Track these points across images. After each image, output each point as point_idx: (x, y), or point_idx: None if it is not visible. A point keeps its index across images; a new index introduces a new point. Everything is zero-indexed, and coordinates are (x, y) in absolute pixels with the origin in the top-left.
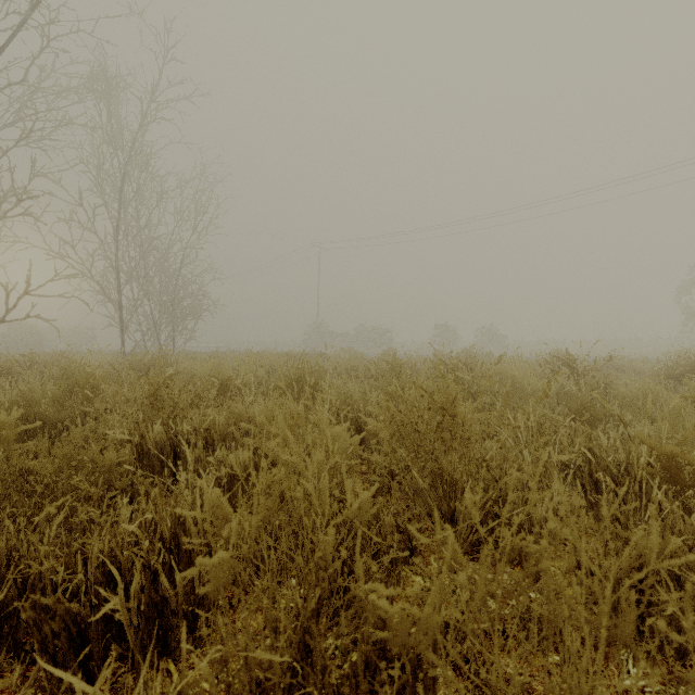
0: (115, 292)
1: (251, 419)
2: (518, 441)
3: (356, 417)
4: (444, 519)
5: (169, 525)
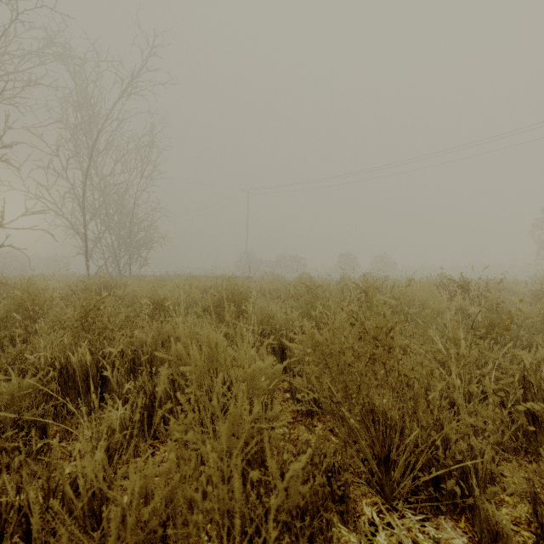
0: (83, 227)
1: (179, 339)
2: (436, 362)
3: (278, 336)
4: (377, 460)
5: (41, 498)
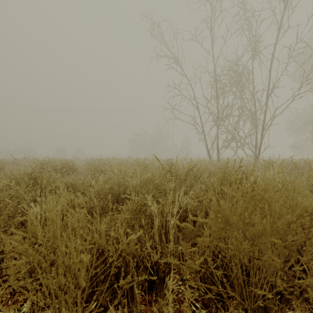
0: None
1: None
2: None
3: None
4: None
5: None
